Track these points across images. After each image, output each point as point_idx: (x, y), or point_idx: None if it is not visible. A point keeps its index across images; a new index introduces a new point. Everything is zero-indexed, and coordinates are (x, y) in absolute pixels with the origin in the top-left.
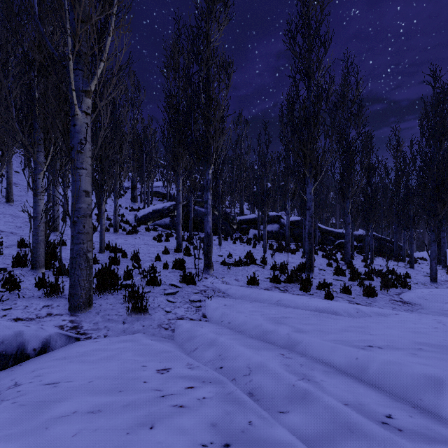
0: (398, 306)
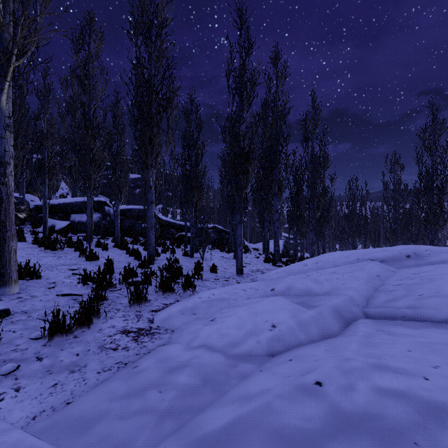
0: (106, 354)
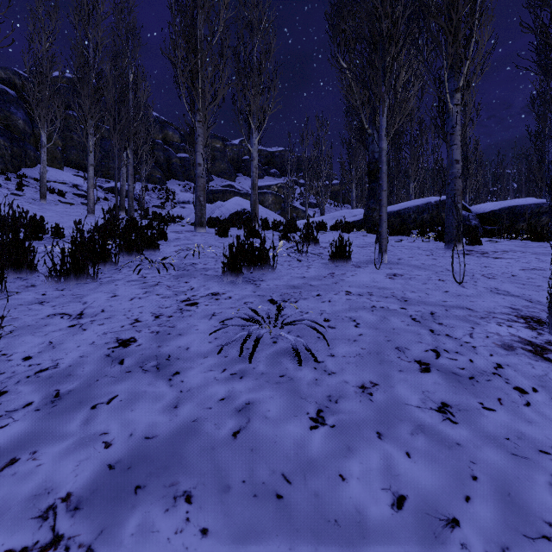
0: None
